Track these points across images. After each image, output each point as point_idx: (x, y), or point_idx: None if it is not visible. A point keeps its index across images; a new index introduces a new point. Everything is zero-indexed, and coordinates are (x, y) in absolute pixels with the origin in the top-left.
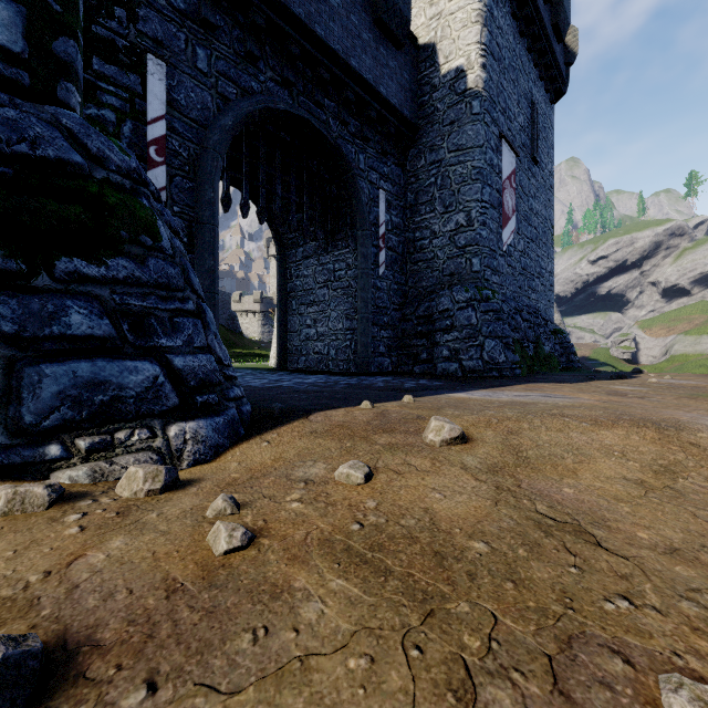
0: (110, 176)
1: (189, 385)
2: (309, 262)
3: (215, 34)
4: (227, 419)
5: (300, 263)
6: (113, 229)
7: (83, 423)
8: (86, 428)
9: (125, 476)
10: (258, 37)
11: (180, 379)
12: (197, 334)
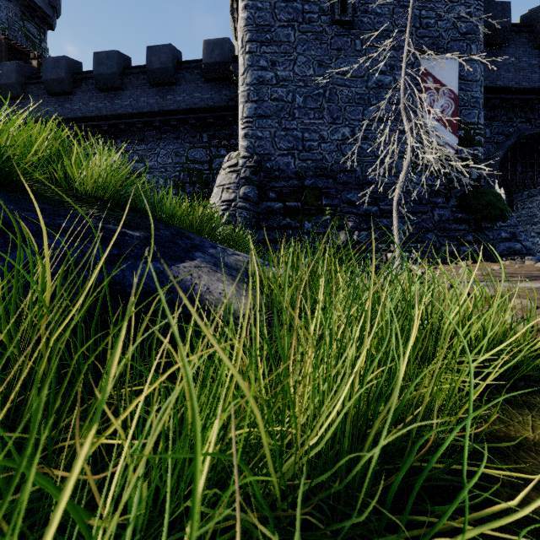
0: (499, 201)
1: (527, 249)
2: (532, 199)
3: (493, 119)
4: (537, 258)
5: (525, 201)
6: (504, 214)
7: (508, 254)
8: (509, 255)
9: (525, 262)
10: (513, 109)
11: (524, 247)
12: (525, 237)
